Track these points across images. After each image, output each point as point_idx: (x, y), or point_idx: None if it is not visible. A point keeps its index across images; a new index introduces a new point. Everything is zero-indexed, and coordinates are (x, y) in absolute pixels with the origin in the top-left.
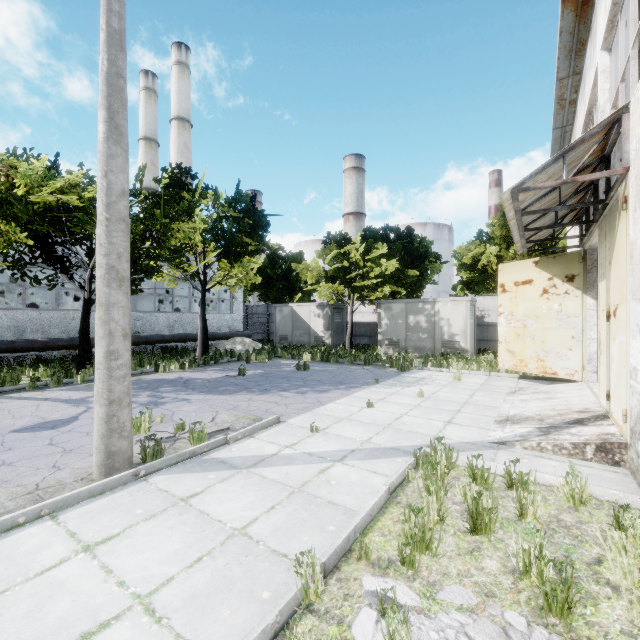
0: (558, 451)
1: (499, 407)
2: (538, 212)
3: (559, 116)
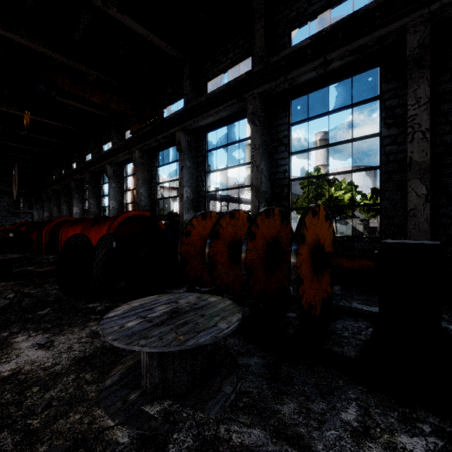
0: None
1: None
2: None
3: None
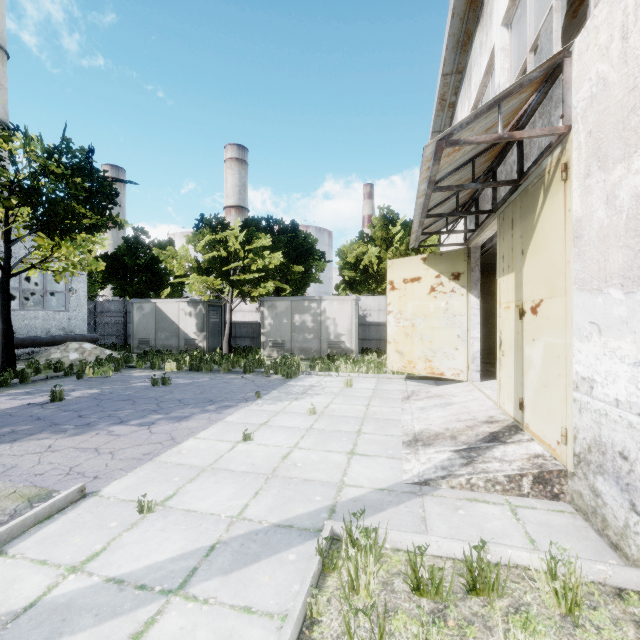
0: (491, 487)
1: (400, 420)
2: (451, 188)
3: (439, 118)
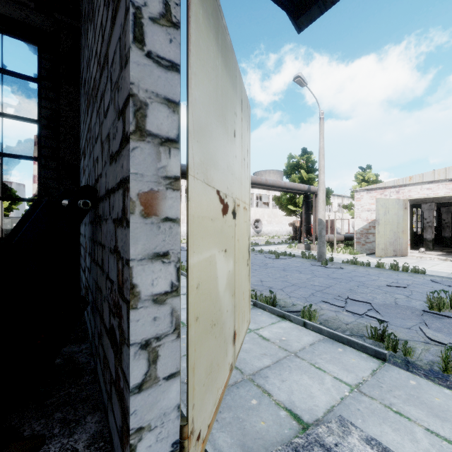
0: None
1: None
2: None
3: None
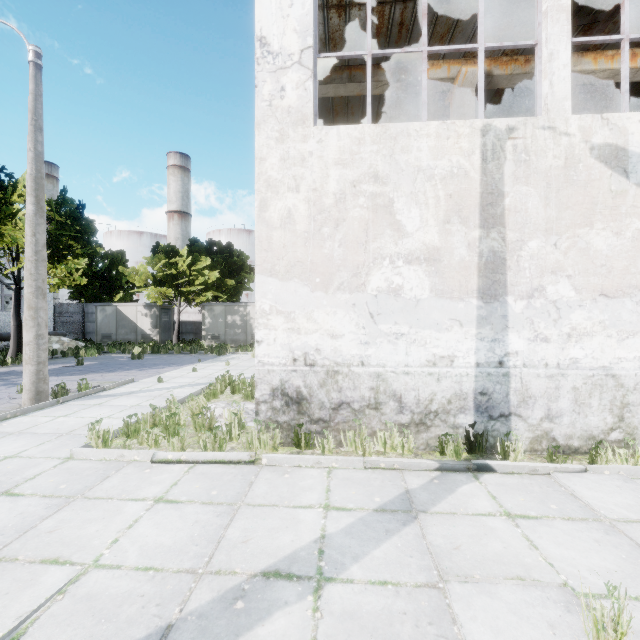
0: None
1: None
2: None
3: None
